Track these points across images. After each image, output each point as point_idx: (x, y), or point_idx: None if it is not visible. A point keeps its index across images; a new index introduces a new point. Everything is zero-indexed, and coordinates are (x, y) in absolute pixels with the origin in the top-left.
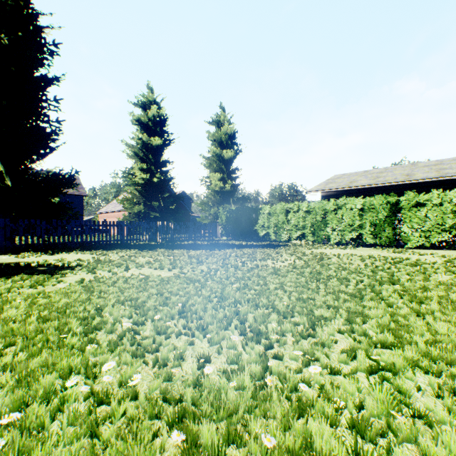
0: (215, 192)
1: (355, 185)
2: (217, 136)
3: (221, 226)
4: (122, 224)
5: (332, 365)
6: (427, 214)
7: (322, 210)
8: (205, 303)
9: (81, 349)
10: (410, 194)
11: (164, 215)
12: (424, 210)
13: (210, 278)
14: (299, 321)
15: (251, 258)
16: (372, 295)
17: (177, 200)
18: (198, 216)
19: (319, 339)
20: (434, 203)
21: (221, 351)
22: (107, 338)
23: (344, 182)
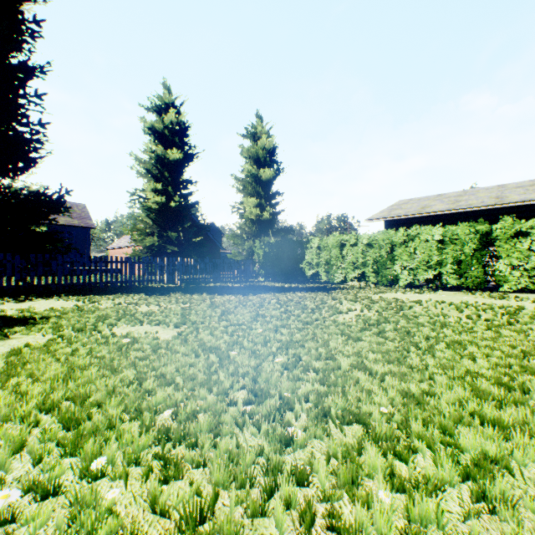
0: (250, 221)
1: (430, 211)
2: (253, 151)
3: (258, 263)
4: (128, 260)
5: None
6: (532, 246)
7: (388, 243)
8: (219, 411)
9: None
10: (507, 221)
11: (184, 250)
12: (527, 241)
13: (237, 344)
14: (439, 475)
15: (299, 308)
16: None
17: (202, 231)
18: (230, 252)
19: None
20: None
21: None
22: None
23: (414, 207)
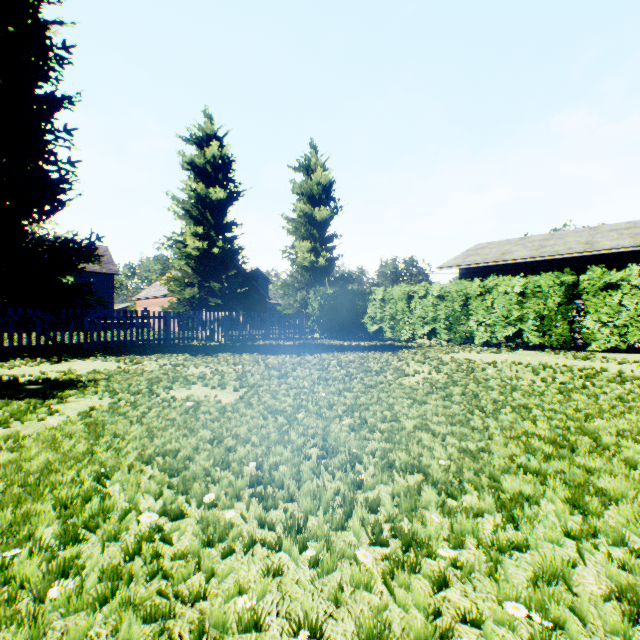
0: (303, 268)
1: (510, 258)
2: (306, 187)
3: (313, 318)
4: (167, 315)
5: None
6: (623, 300)
7: (462, 295)
8: (298, 463)
9: (38, 595)
10: (595, 271)
11: (229, 302)
12: (617, 295)
13: (302, 407)
14: (480, 506)
15: (362, 370)
16: (589, 442)
17: (248, 280)
18: (278, 303)
19: (548, 567)
20: (634, 284)
21: (342, 599)
22: (105, 552)
23: (492, 253)
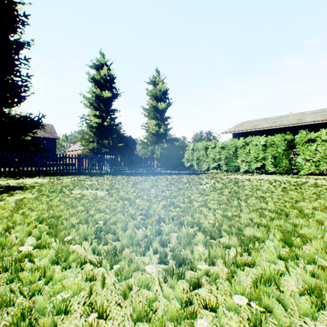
0: (152, 134)
1: (259, 127)
2: (154, 92)
3: (157, 159)
4: (79, 156)
5: (293, 321)
6: (317, 148)
7: (233, 146)
8: (127, 221)
9: None
10: (303, 133)
11: (112, 151)
12: (314, 145)
13: (140, 197)
14: (229, 243)
15: (178, 182)
16: (296, 212)
17: (123, 139)
18: (140, 154)
19: (264, 274)
20: (323, 139)
21: (129, 294)
22: None
23: (249, 125)
